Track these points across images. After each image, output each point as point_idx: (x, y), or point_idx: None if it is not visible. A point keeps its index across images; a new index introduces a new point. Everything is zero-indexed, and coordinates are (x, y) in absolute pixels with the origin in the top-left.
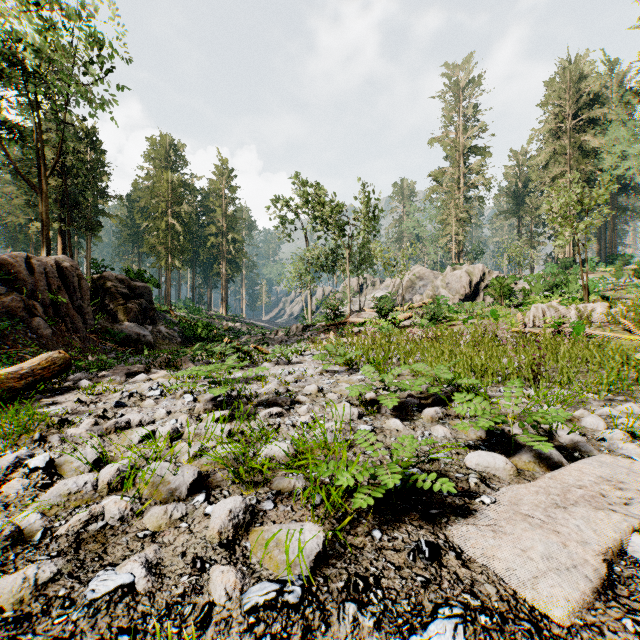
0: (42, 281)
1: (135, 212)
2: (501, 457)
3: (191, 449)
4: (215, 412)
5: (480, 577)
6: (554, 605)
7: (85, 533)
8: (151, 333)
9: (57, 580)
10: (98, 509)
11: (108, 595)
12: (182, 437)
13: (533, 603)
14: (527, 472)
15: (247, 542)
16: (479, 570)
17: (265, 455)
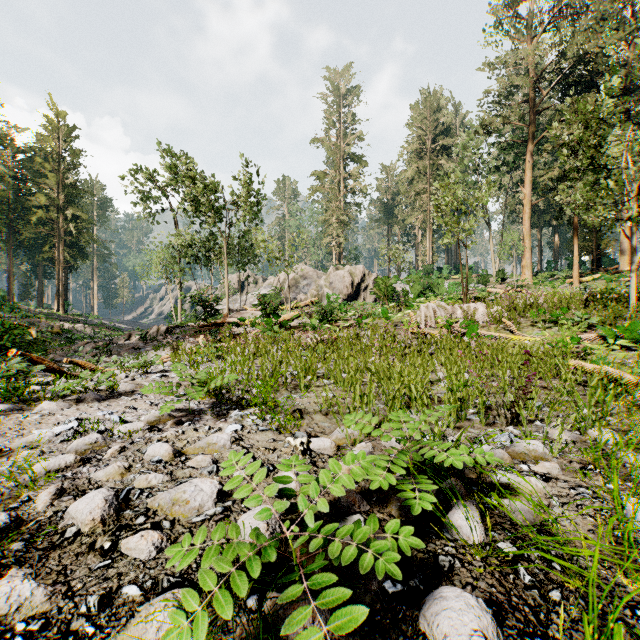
0: None
1: None
2: None
3: None
4: None
5: None
6: None
7: None
8: None
9: None
10: None
11: None
12: None
13: None
14: None
15: None
16: None
17: None
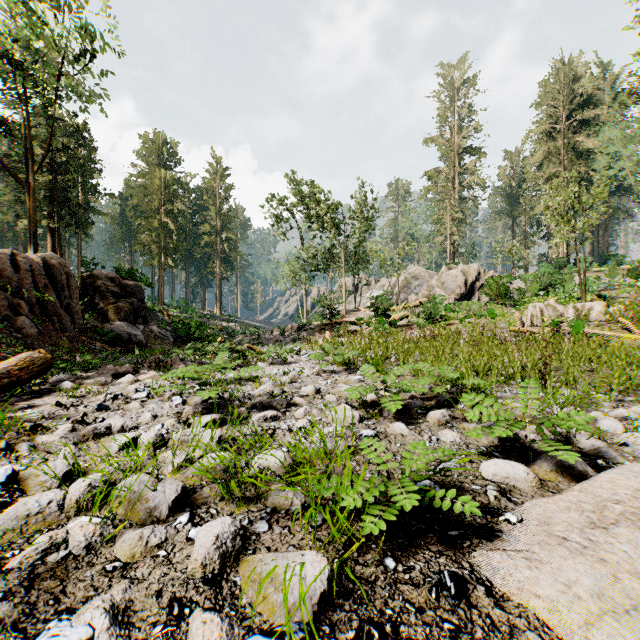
0: (28, 279)
1: (127, 210)
2: (521, 466)
3: (176, 459)
4: (205, 416)
5: (519, 621)
6: None
7: (42, 566)
8: (143, 333)
9: None
10: (60, 535)
11: None
12: (167, 444)
13: None
14: (550, 483)
15: (236, 576)
16: (516, 611)
17: (259, 465)
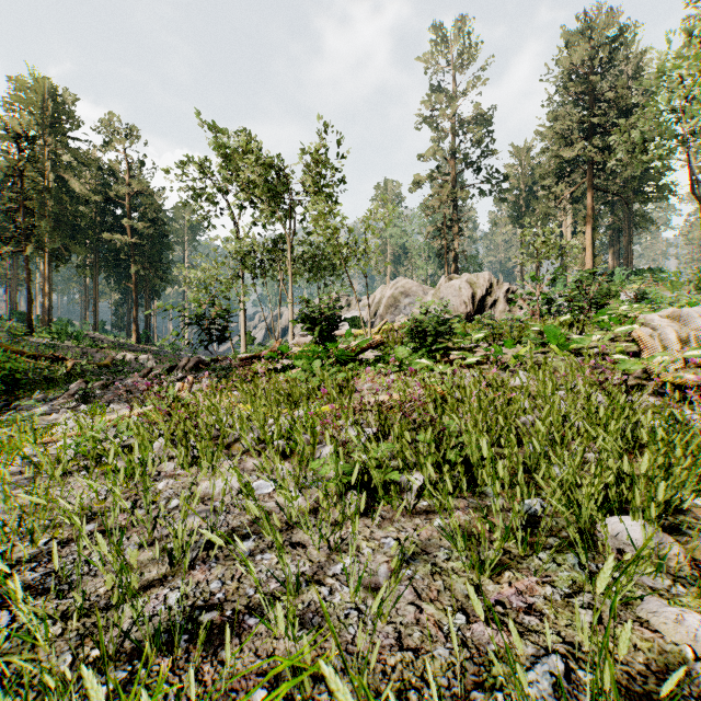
0: None
1: None
2: None
3: None
4: None
5: None
6: None
7: None
8: None
9: None
10: None
11: None
12: None
13: None
14: None
15: None
16: None
17: None
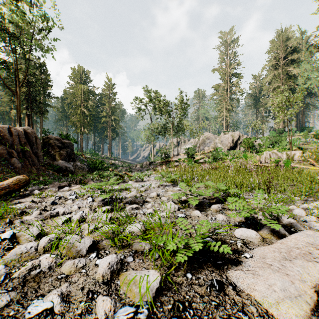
0: (16, 139)
1: (65, 105)
2: (254, 231)
3: (89, 227)
4: (103, 207)
5: (247, 301)
6: (289, 318)
7: (29, 276)
8: (72, 166)
9: (10, 305)
10: (37, 262)
11: (38, 315)
12: (85, 221)
13: (277, 317)
14: (267, 239)
15: (118, 281)
16: (246, 297)
17: (129, 230)
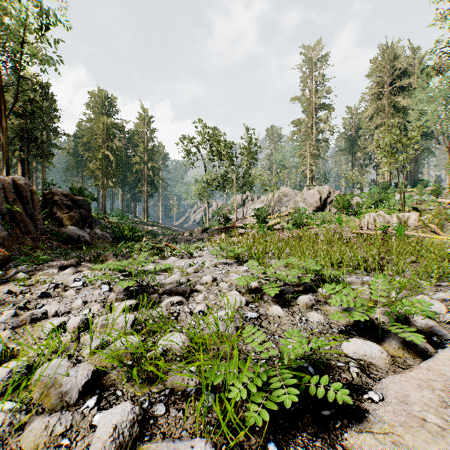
0: (1, 195)
1: (79, 146)
2: (376, 346)
3: (94, 342)
4: (124, 302)
5: None
6: None
7: None
8: (89, 234)
9: None
10: None
11: None
12: (90, 327)
13: None
14: (399, 359)
15: None
16: None
17: (163, 346)
